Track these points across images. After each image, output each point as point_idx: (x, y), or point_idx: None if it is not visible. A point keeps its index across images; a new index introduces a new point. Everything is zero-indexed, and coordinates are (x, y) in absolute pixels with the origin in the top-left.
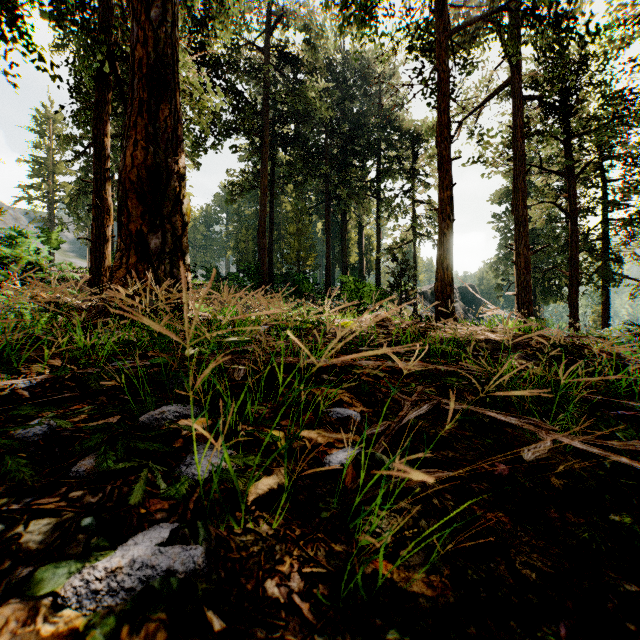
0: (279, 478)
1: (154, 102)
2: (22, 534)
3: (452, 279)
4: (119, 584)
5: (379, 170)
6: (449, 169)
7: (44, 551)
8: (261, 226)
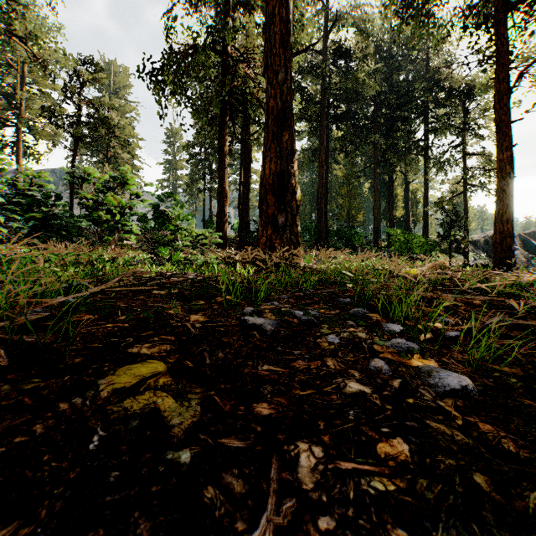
0: (430, 335)
1: (279, 132)
2: (358, 334)
3: (512, 231)
4: (401, 346)
5: (426, 130)
6: (508, 131)
7: (368, 339)
8: (319, 193)
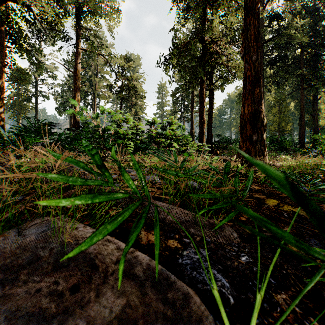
0: None
1: (253, 88)
2: None
3: None
4: None
5: None
6: None
7: None
8: None
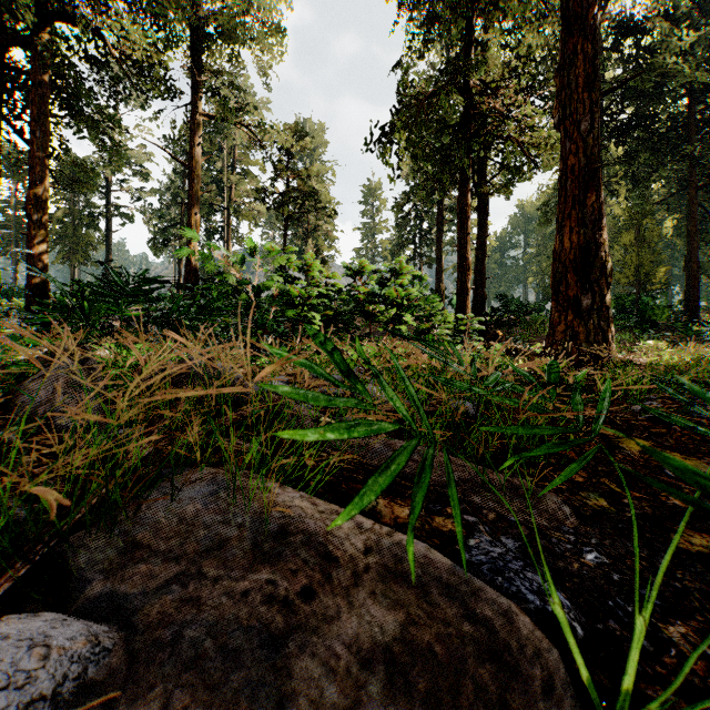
0: None
1: (581, 194)
2: None
3: None
4: None
5: None
6: None
7: None
8: None
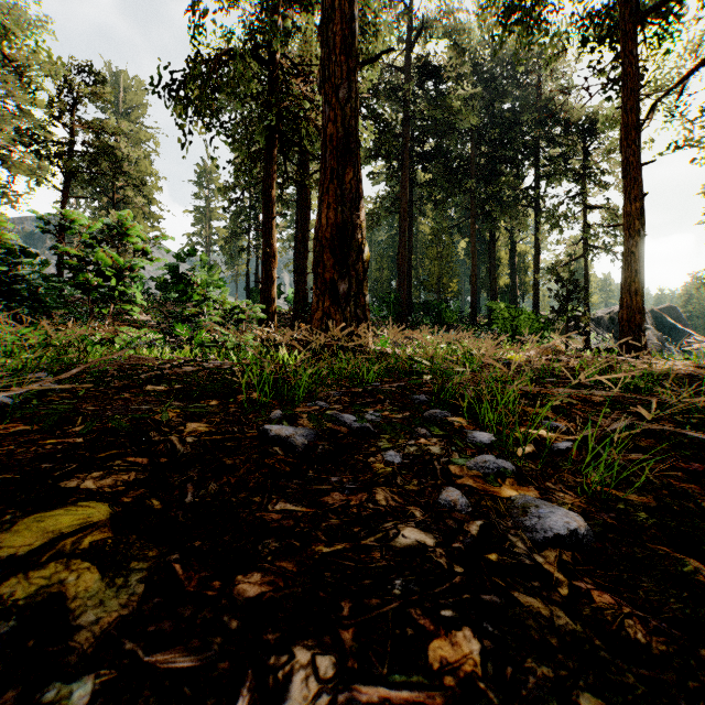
0: (531, 448)
1: (341, 168)
2: (430, 449)
3: (643, 305)
4: (488, 466)
5: (537, 175)
6: (638, 176)
7: (444, 455)
8: (400, 254)
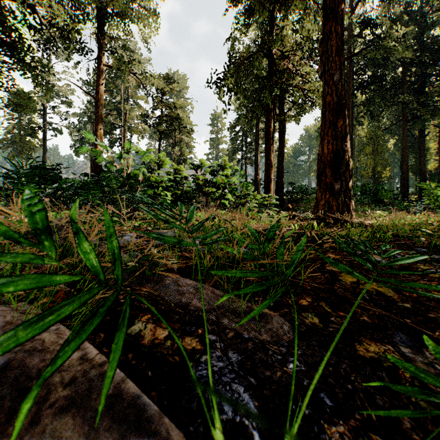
0: None
1: (334, 119)
2: None
3: None
4: None
5: None
6: None
7: None
8: None
